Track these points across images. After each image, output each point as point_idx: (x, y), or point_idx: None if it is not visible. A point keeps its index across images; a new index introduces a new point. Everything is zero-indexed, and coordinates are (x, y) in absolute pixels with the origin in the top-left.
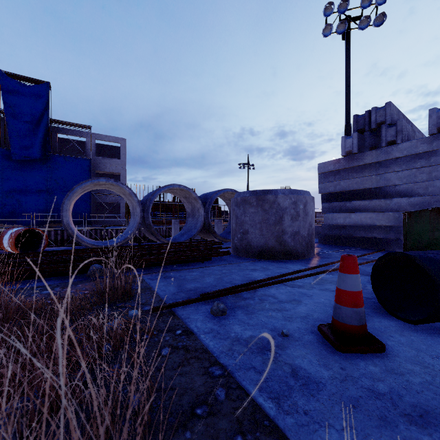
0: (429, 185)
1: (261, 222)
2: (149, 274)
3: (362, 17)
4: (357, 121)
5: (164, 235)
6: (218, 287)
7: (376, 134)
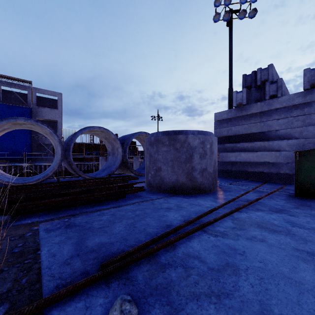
0: (303, 130)
1: (173, 160)
2: (50, 221)
3: (241, 10)
4: (246, 79)
5: (93, 169)
6: (129, 241)
7: (260, 90)
